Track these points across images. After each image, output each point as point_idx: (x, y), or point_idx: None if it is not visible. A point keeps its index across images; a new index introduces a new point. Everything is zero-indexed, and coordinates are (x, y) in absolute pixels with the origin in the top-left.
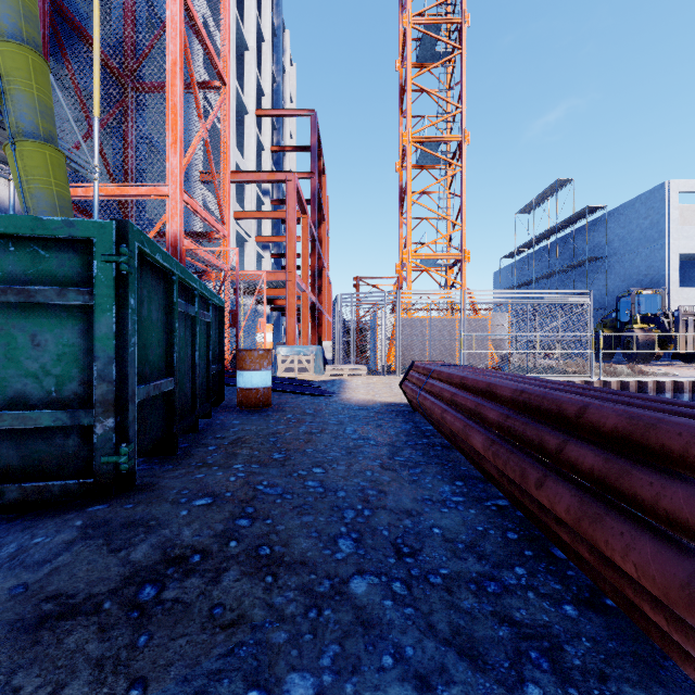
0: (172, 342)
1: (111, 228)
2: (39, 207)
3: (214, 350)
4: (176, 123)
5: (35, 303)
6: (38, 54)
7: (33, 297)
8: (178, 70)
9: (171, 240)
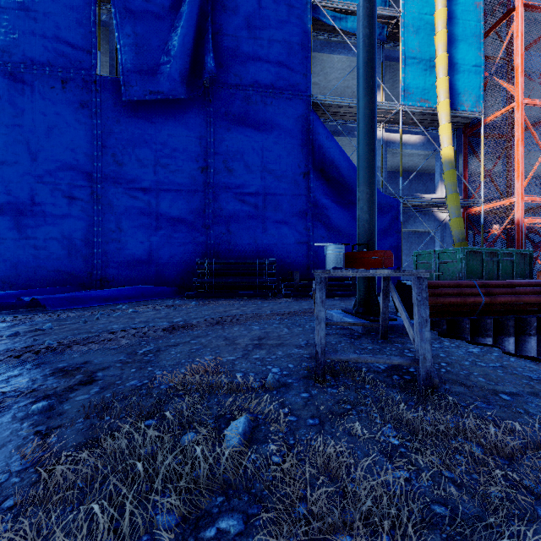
0: (482, 269)
1: (459, 249)
2: (455, 235)
3: (522, 272)
4: (518, 168)
5: (448, 263)
6: (456, 193)
7: (448, 262)
8: (519, 143)
9: (515, 222)
